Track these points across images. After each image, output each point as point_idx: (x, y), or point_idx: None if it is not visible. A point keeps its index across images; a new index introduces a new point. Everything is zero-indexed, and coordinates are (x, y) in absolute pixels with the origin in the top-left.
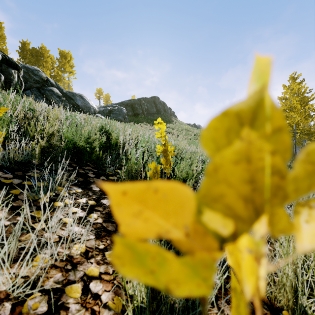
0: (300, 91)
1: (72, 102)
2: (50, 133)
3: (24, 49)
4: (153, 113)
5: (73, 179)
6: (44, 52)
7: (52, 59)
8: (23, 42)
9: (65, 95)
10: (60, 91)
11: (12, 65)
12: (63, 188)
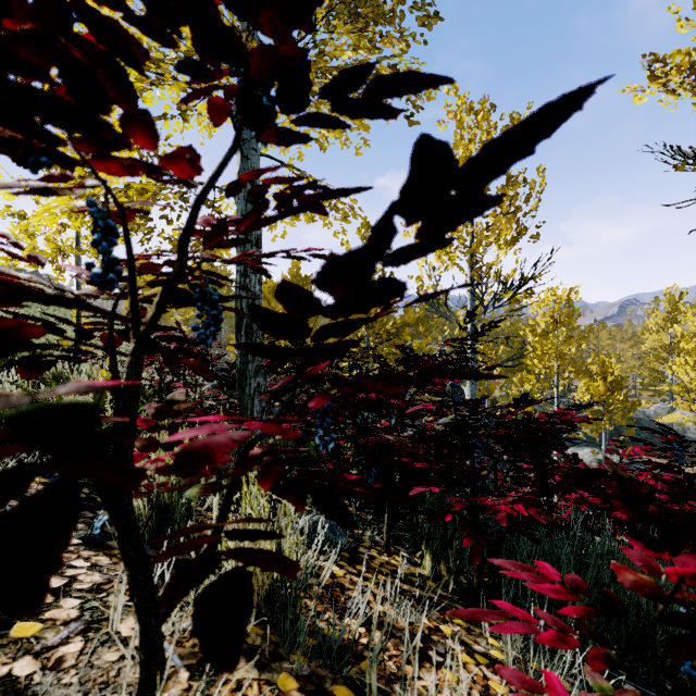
0: None
1: None
2: None
3: None
4: None
5: None
6: None
7: None
8: None
9: None
10: None
11: None
12: None
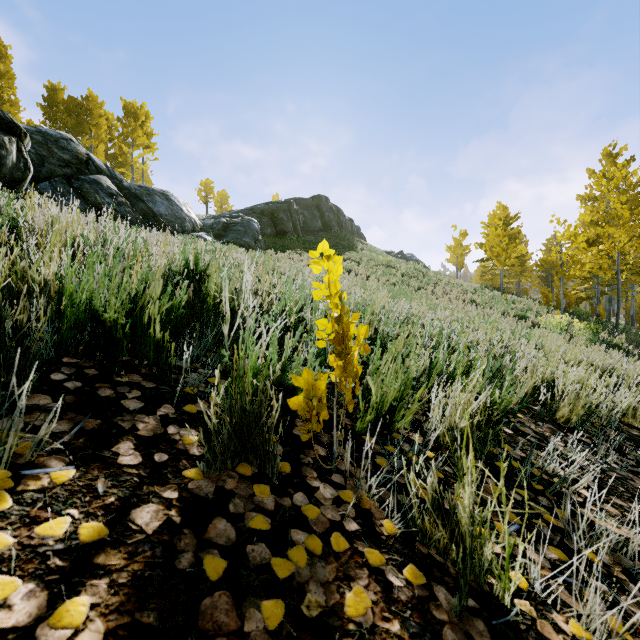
0: (630, 181)
1: (142, 206)
2: (38, 281)
3: (53, 101)
4: (316, 230)
5: (47, 439)
6: (93, 106)
7: (110, 120)
8: (51, 87)
9: (126, 192)
10: (117, 184)
11: (4, 125)
12: (5, 473)
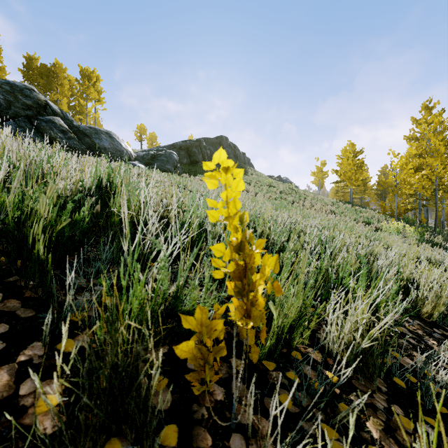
0: (445, 125)
1: (87, 140)
2: None
3: (30, 67)
4: None
5: None
6: (59, 71)
7: (72, 82)
8: (28, 57)
9: (75, 129)
10: (68, 124)
11: None
12: None
